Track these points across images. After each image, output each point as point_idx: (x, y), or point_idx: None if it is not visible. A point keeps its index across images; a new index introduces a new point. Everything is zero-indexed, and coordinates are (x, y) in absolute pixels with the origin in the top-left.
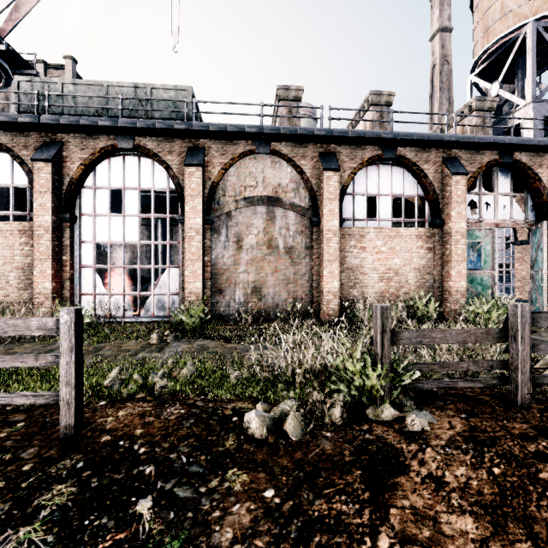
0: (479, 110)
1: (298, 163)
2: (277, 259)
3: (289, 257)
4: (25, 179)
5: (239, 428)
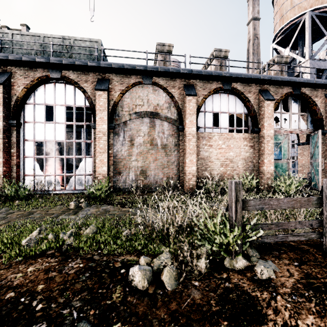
0: (279, 63)
1: (170, 91)
2: (157, 152)
3: (164, 151)
4: None
5: (125, 280)
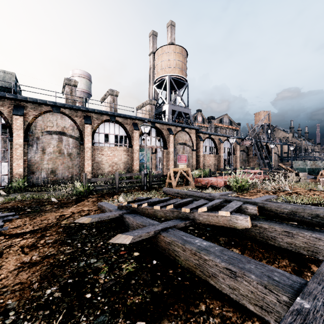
0: (150, 104)
1: (74, 119)
2: (64, 158)
3: (70, 157)
4: None
5: (48, 202)
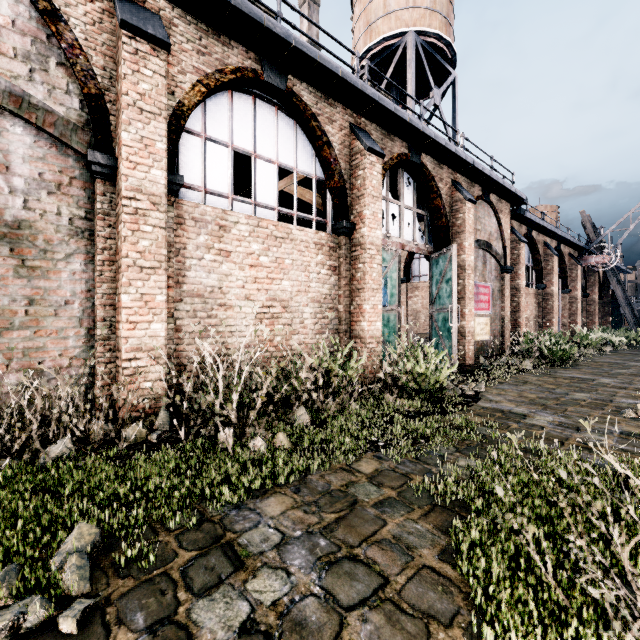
0: None
1: None
2: None
3: (11, 251)
4: None
5: None
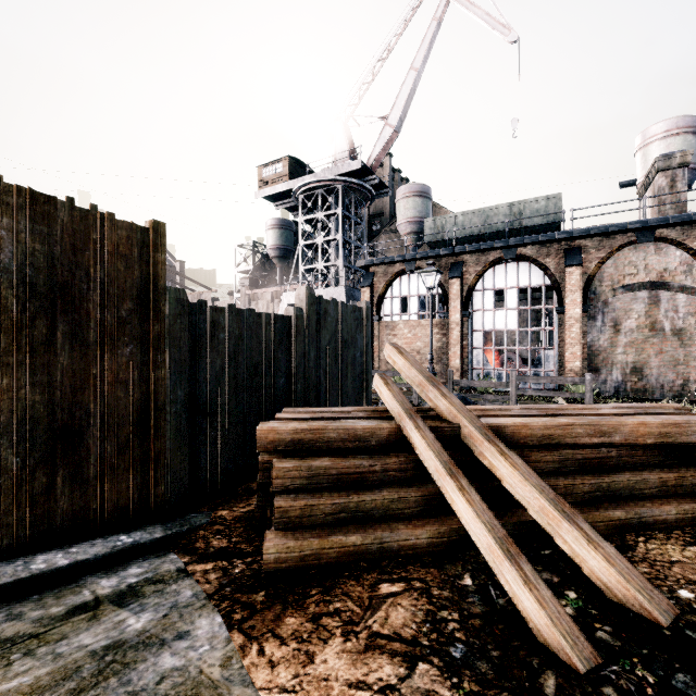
0: None
1: (690, 246)
2: (662, 341)
3: (678, 339)
4: (435, 289)
5: None
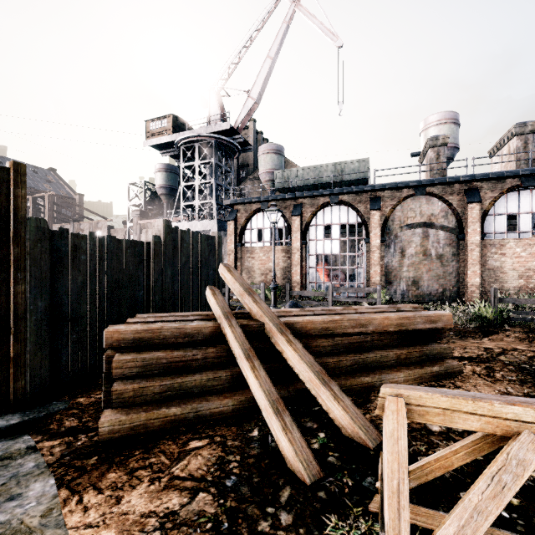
0: None
1: (446, 199)
2: (430, 263)
3: (440, 261)
4: (282, 224)
5: None
